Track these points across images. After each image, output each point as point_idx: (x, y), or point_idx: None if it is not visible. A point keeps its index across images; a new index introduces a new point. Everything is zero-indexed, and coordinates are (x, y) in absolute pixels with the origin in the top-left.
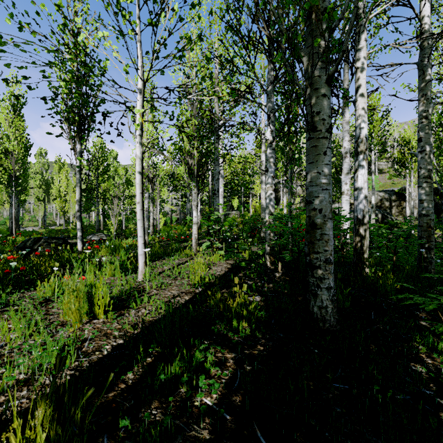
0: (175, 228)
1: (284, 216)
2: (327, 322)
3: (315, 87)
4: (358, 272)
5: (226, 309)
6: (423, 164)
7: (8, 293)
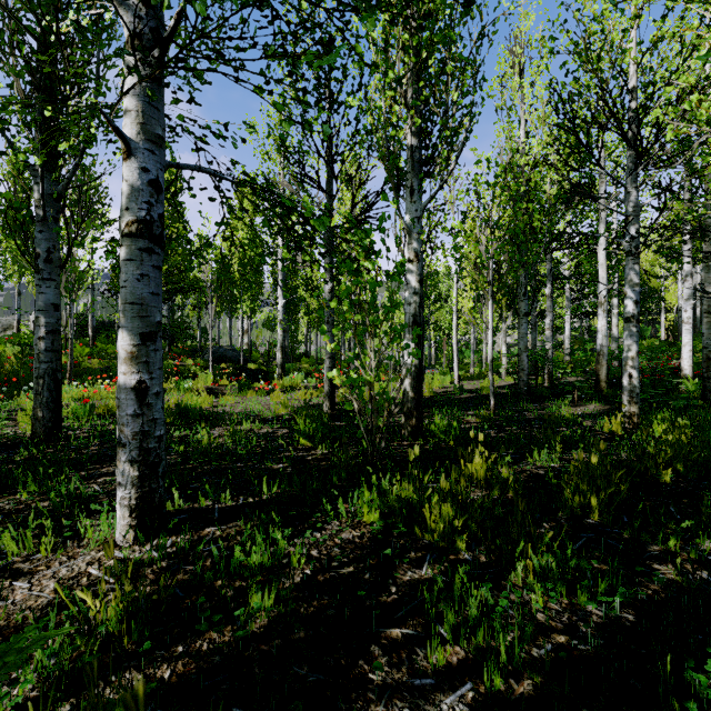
0: None
1: (545, 350)
2: (522, 394)
3: (519, 297)
4: (596, 388)
5: (481, 387)
6: (704, 301)
7: None
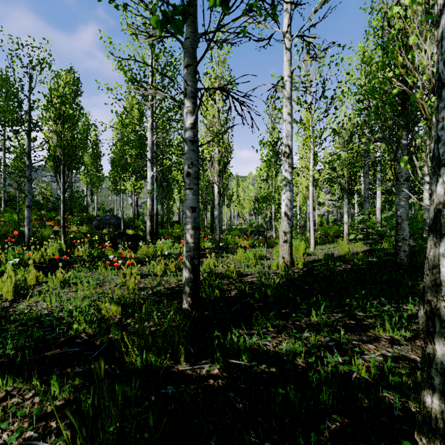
0: (331, 228)
1: None
2: (403, 266)
3: (398, 161)
4: None
5: (352, 256)
6: None
7: (263, 248)
